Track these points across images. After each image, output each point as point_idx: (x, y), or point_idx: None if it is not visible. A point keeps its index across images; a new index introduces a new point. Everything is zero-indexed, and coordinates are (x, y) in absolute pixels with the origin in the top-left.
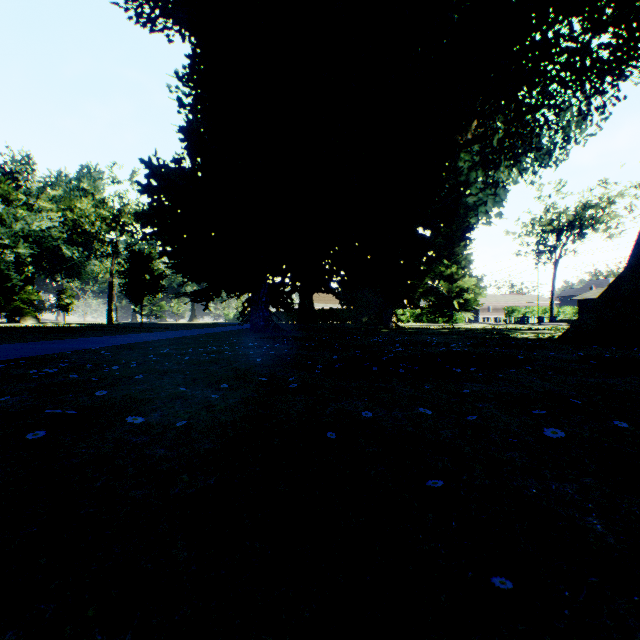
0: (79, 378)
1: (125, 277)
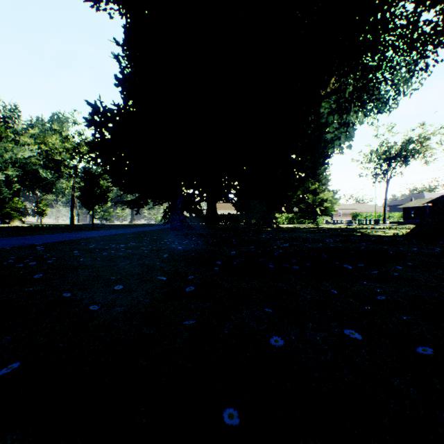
0: None
1: (81, 191)
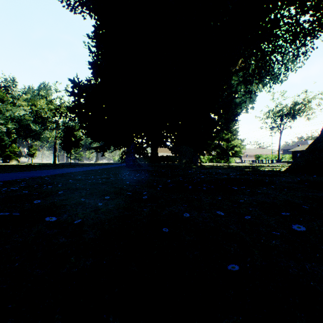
0: (29, 192)
1: (62, 139)
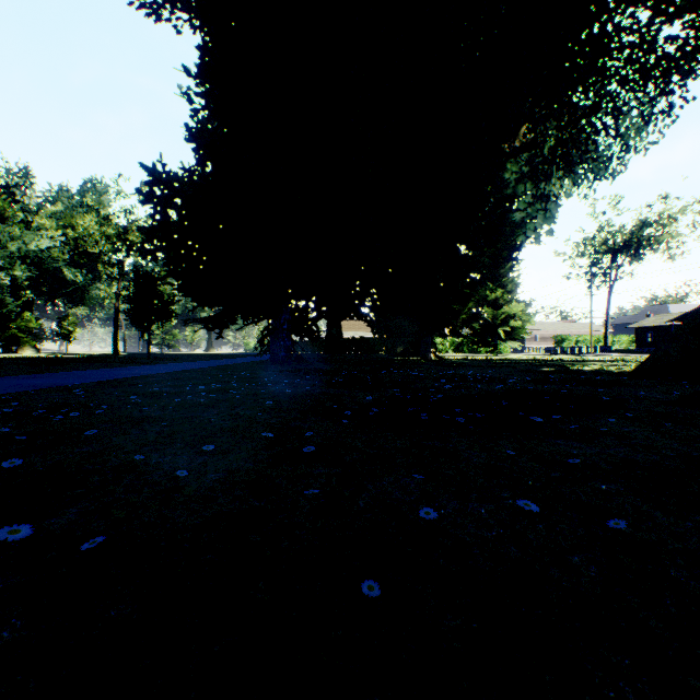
0: (13, 432)
1: (130, 302)
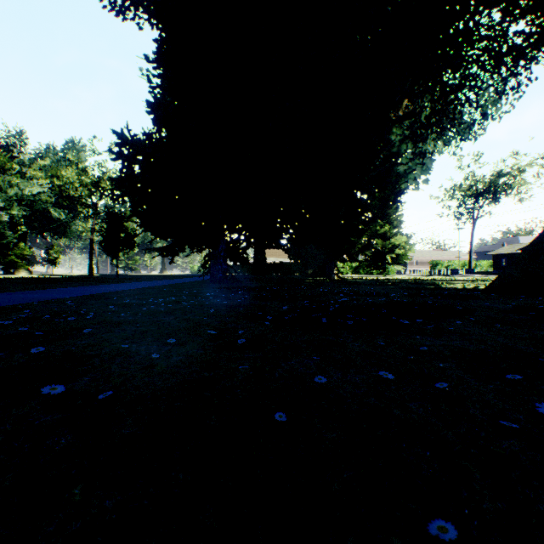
0: (30, 330)
1: (103, 235)
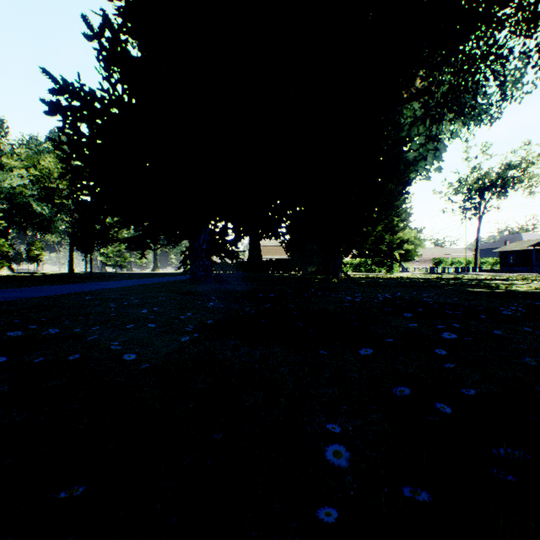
0: None
1: (74, 227)
